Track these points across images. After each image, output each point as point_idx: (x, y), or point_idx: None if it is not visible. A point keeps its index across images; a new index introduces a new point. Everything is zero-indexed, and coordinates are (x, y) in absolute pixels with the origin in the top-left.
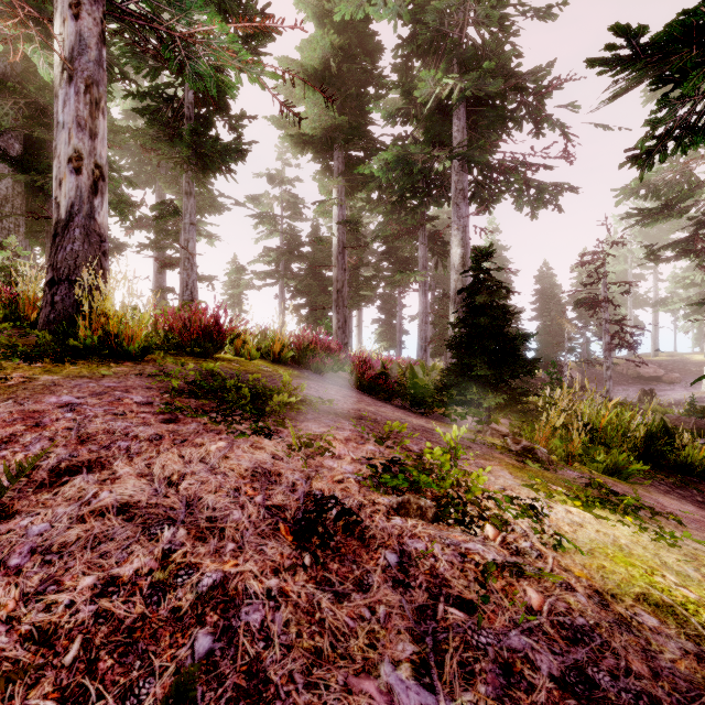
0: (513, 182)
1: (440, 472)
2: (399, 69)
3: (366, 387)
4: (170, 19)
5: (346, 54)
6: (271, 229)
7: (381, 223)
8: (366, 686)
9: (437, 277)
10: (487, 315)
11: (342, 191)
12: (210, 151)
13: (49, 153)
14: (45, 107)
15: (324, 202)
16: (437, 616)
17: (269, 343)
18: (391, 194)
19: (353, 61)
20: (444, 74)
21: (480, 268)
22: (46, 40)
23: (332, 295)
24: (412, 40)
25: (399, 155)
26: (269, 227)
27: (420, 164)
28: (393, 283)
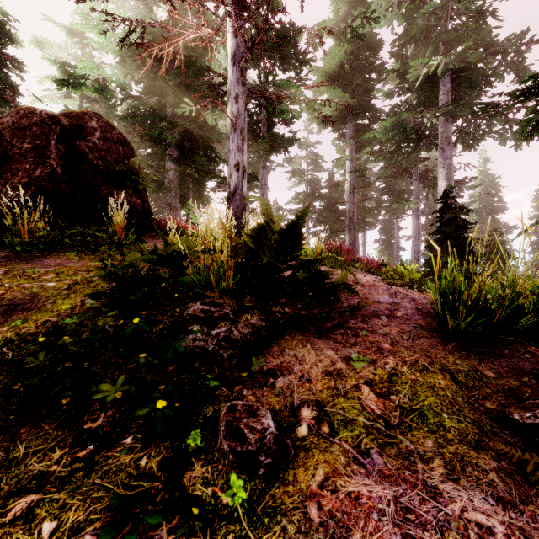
0: (495, 123)
1: (404, 277)
2: (395, 55)
3: (371, 273)
4: (272, 91)
5: (355, 55)
6: (299, 179)
7: (382, 168)
8: (377, 296)
9: (430, 203)
10: (451, 226)
11: (352, 149)
12: (279, 143)
13: (191, 154)
14: (192, 131)
15: (340, 159)
16: (396, 294)
17: (313, 248)
18: (389, 146)
19: (360, 58)
20: (431, 54)
21: (447, 197)
22: (214, 108)
23: (344, 222)
24: (406, 33)
25: (395, 122)
26: (298, 178)
27: (411, 124)
28: (391, 211)
